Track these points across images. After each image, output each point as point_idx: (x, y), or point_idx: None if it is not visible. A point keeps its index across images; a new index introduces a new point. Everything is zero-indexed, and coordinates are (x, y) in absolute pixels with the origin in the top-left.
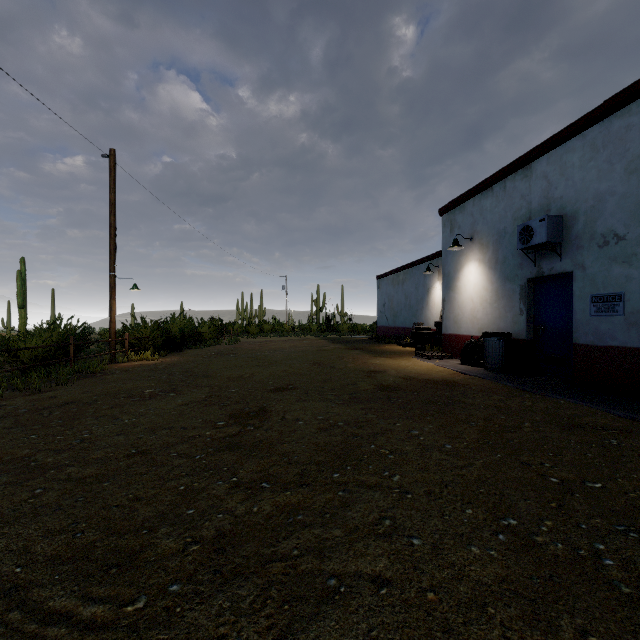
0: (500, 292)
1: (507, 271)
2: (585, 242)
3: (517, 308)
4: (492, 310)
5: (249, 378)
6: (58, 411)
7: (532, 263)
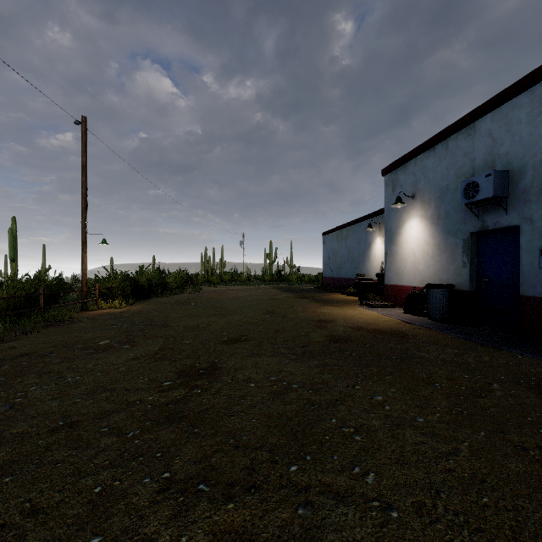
0: (442, 246)
1: (449, 226)
2: (533, 196)
3: (460, 261)
4: (434, 263)
5: (205, 328)
6: (7, 365)
7: (476, 218)
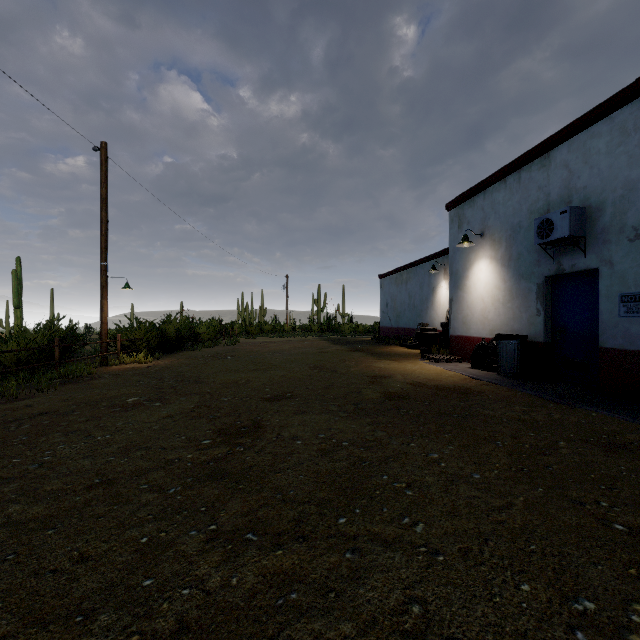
0: (514, 291)
1: (522, 268)
2: (613, 236)
3: (533, 308)
4: (505, 310)
5: (244, 384)
6: (27, 424)
7: (551, 259)
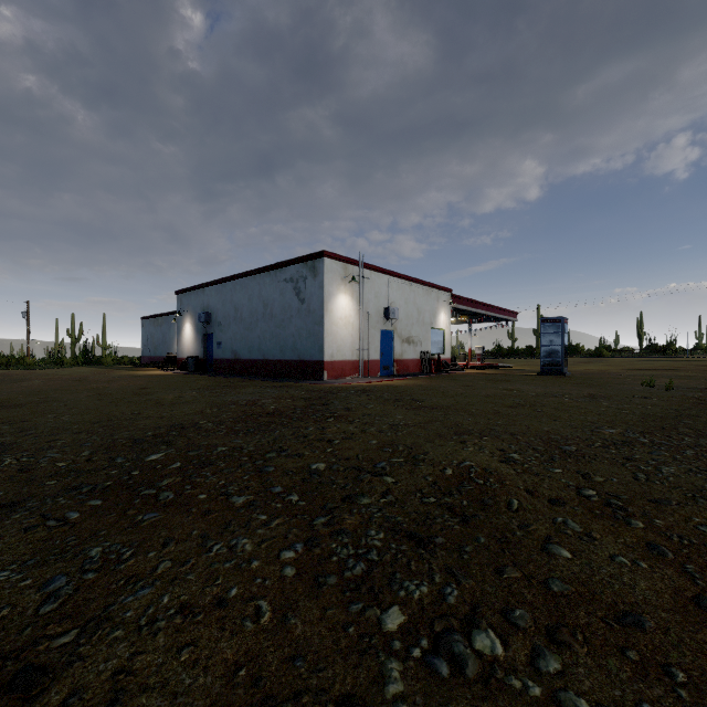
0: (197, 338)
1: (199, 330)
2: (216, 323)
3: (201, 346)
4: (194, 346)
5: (60, 378)
6: None
7: (205, 328)
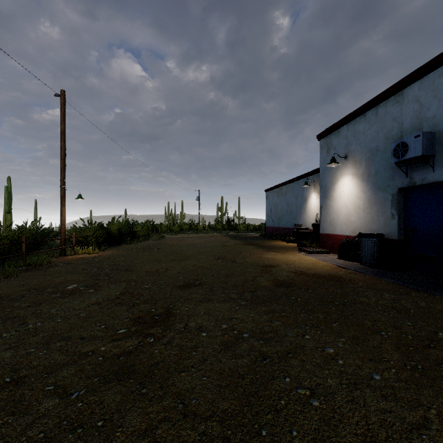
0: (372, 200)
1: (379, 182)
2: None
3: (389, 213)
4: (365, 215)
5: (163, 272)
6: None
7: (404, 175)
